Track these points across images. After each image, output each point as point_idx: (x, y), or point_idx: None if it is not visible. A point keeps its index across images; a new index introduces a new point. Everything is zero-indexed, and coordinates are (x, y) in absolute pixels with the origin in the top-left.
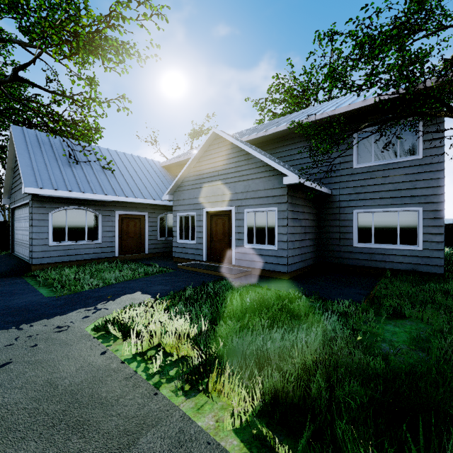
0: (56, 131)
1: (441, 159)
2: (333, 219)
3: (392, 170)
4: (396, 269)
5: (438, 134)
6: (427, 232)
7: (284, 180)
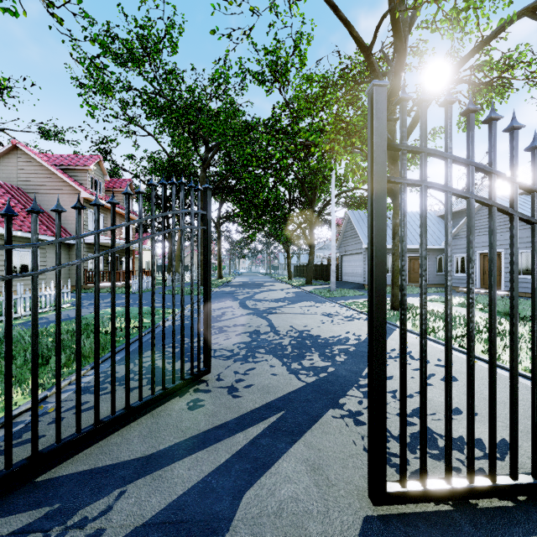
0: (360, 204)
1: None
2: None
3: None
4: None
5: None
6: None
7: None
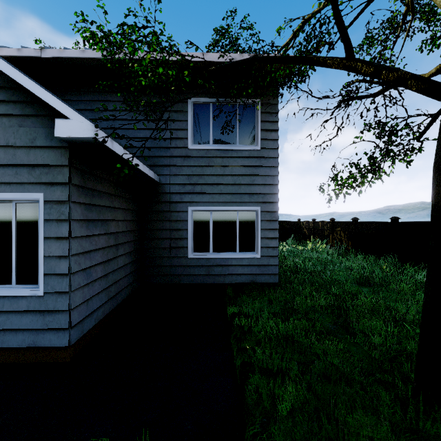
0: None
1: (276, 154)
2: (161, 219)
3: (232, 159)
4: (236, 283)
5: (274, 126)
6: (264, 236)
7: (58, 126)
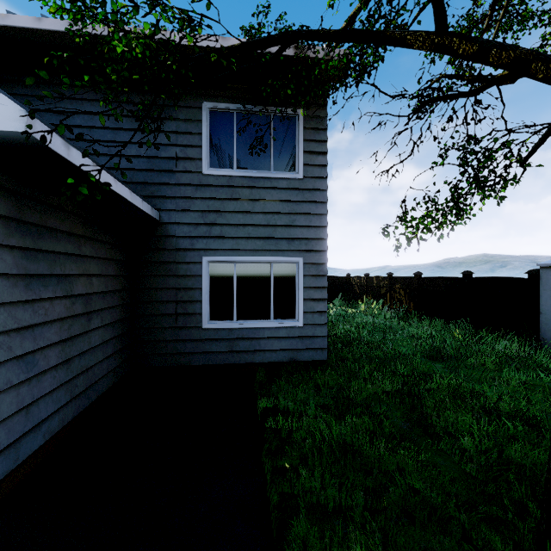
0: None
1: (324, 185)
2: (162, 274)
3: (264, 191)
4: (270, 362)
5: (321, 147)
6: (308, 297)
7: None
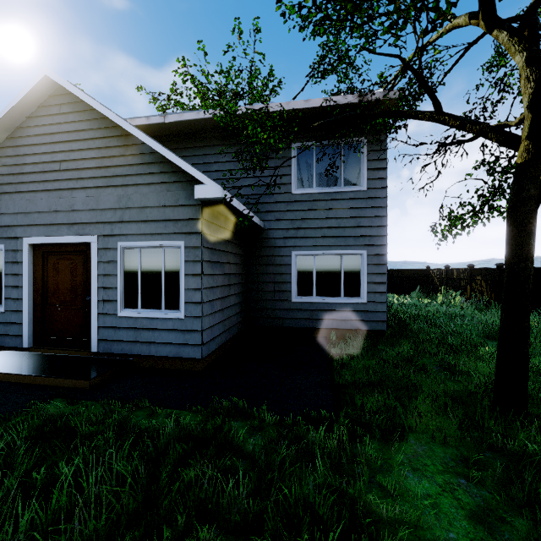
0: None
1: (384, 194)
2: (265, 264)
3: (336, 202)
4: (340, 328)
5: (382, 164)
6: (371, 281)
7: (197, 190)
